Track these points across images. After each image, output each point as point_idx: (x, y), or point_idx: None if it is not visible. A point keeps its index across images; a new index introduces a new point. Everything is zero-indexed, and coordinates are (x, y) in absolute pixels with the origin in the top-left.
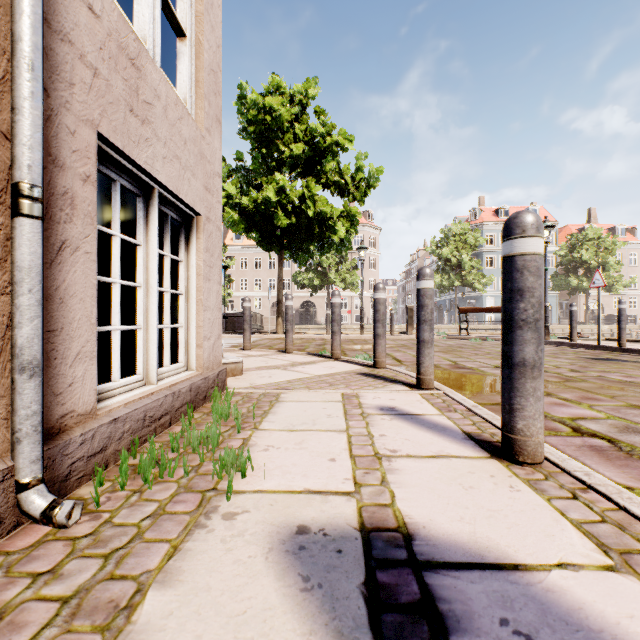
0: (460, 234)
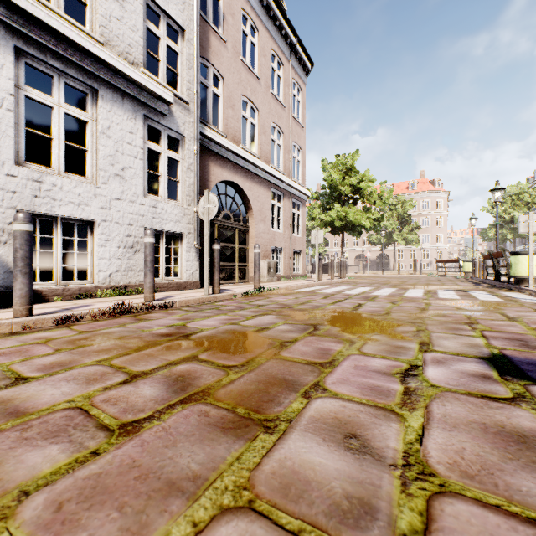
0: (518, 193)
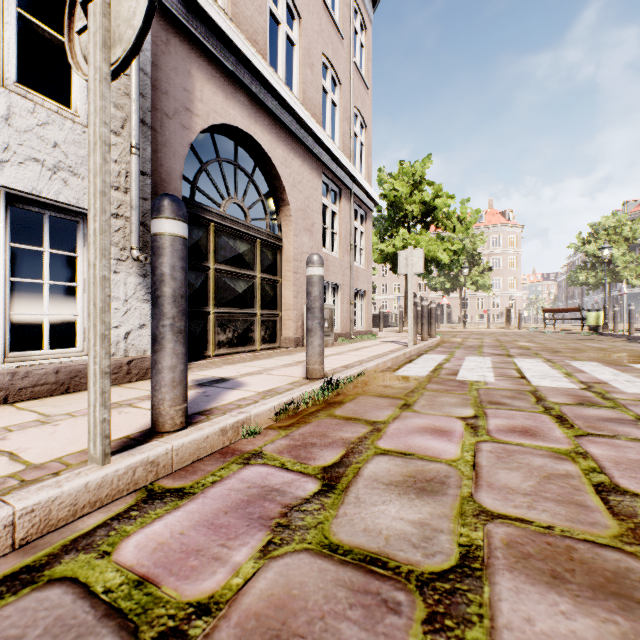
0: (614, 226)
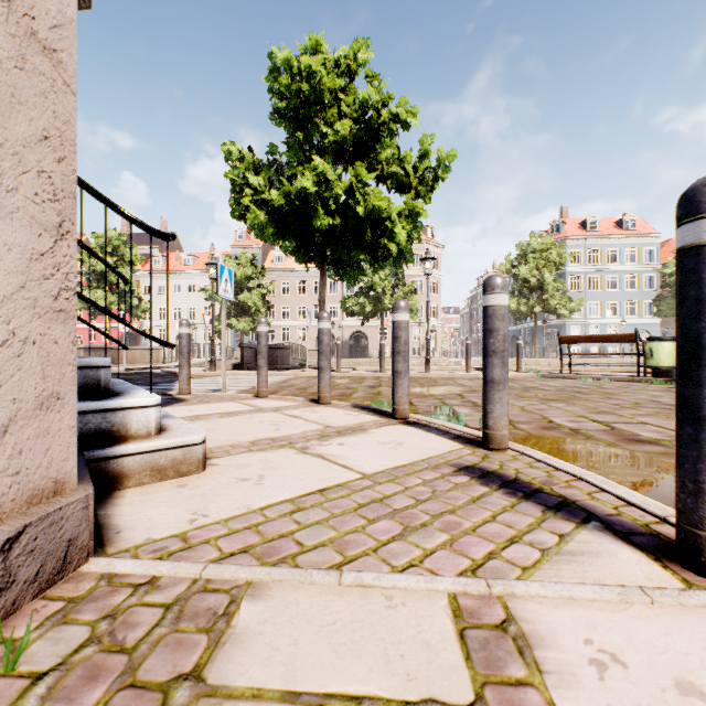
0: (541, 250)
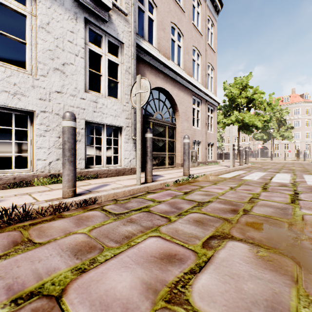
0: None
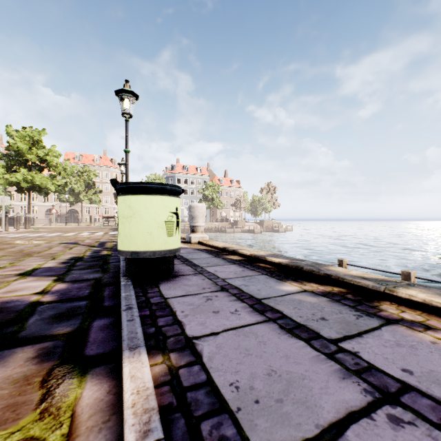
0: (156, 179)
